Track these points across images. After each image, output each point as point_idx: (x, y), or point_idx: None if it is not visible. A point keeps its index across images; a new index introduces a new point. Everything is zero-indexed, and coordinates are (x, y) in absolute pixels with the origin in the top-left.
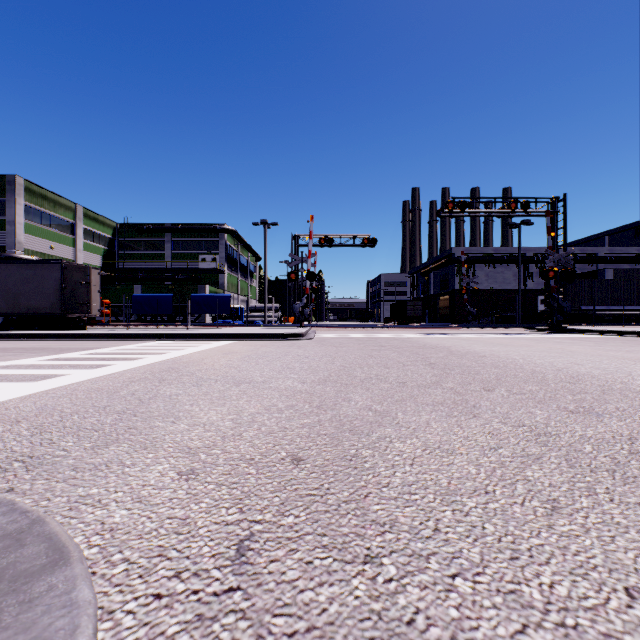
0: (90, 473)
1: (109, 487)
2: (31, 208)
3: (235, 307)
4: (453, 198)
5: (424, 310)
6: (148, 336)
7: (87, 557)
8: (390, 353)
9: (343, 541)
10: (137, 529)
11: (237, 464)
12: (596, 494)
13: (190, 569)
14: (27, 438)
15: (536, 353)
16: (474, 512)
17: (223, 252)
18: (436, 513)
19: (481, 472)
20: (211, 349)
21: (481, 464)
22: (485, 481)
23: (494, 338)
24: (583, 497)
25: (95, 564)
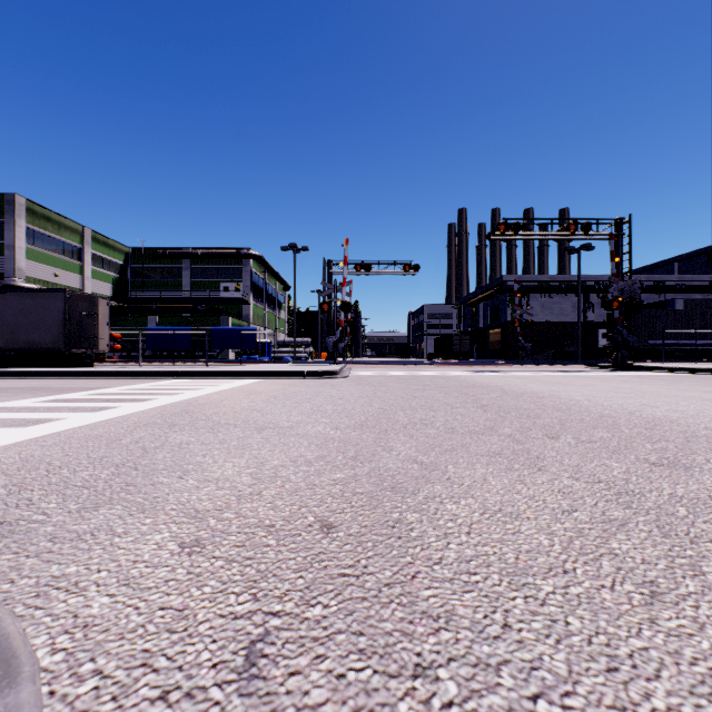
0: (70, 545)
1: (91, 564)
2: (33, 231)
3: (261, 342)
4: (505, 219)
5: (472, 345)
6: (162, 374)
7: (47, 668)
8: (436, 393)
9: (385, 643)
10: (119, 625)
11: (253, 532)
12: (703, 574)
13: (182, 687)
14: (2, 498)
15: (602, 393)
16: (552, 600)
17: (248, 280)
18: (504, 601)
19: (555, 543)
20: (232, 389)
21: (554, 532)
22: (561, 556)
23: (552, 376)
24: (688, 578)
25: (56, 679)
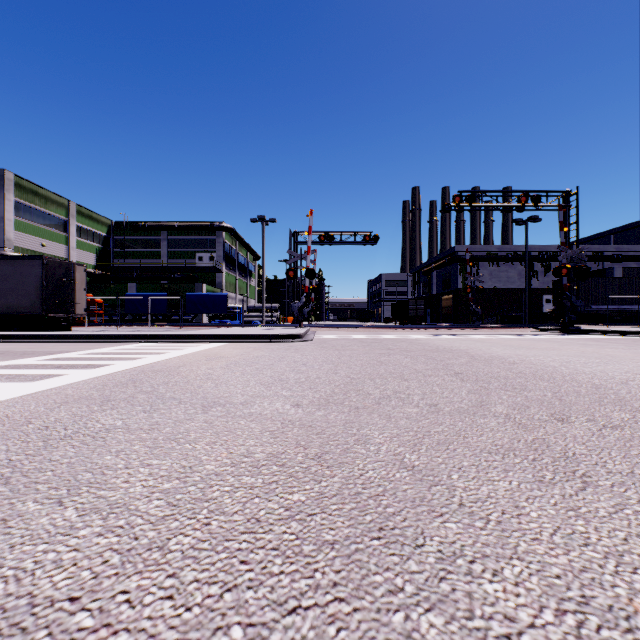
0: None
1: None
2: (21, 204)
3: (233, 307)
4: (460, 191)
5: (426, 310)
6: (131, 337)
7: None
8: (402, 358)
9: None
10: None
11: None
12: None
13: None
14: None
15: (572, 358)
16: None
17: (221, 250)
18: None
19: None
20: (195, 353)
21: None
22: None
23: (509, 339)
24: None
25: None
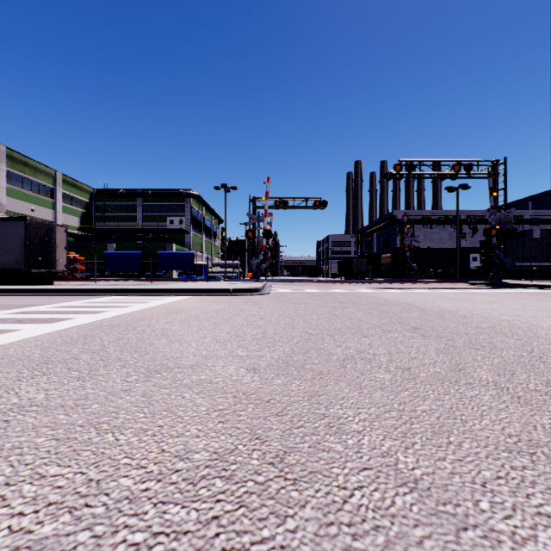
0: None
1: None
2: (13, 173)
3: (199, 264)
4: (400, 161)
5: (367, 266)
6: (103, 291)
7: None
8: (355, 312)
9: None
10: None
11: None
12: None
13: None
14: None
15: (519, 312)
16: None
17: (189, 215)
18: None
19: None
20: (158, 306)
21: None
22: None
23: (448, 293)
24: None
25: None
